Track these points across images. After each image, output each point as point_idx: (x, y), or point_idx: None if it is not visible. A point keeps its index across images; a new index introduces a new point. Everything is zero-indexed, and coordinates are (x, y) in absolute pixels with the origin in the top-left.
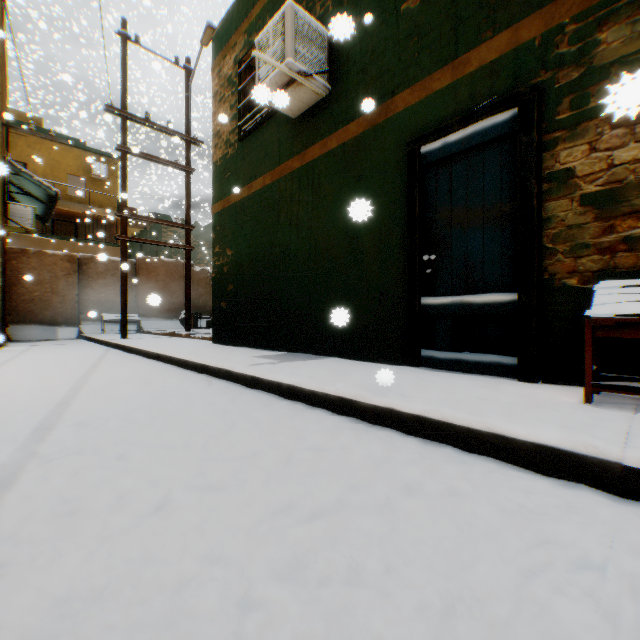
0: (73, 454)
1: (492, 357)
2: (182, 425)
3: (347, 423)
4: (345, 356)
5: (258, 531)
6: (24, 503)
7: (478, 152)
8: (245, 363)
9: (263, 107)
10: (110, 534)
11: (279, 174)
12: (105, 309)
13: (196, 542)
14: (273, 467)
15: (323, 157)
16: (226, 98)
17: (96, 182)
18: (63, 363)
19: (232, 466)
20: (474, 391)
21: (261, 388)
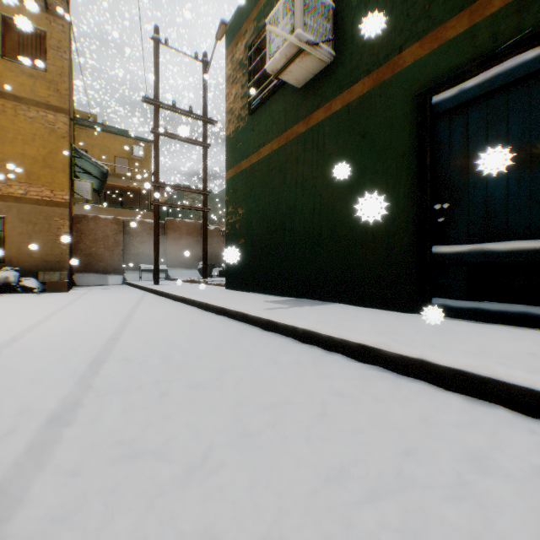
0: (121, 390)
1: (518, 307)
2: (212, 365)
3: (371, 371)
4: (349, 302)
5: (316, 507)
6: (79, 442)
7: (500, 95)
8: (259, 307)
9: (273, 80)
10: (158, 492)
11: (285, 139)
12: (142, 261)
13: (250, 516)
14: (310, 419)
15: (327, 119)
16: (238, 79)
17: (135, 162)
18: (112, 304)
19: (268, 415)
20: (511, 344)
21: (276, 331)
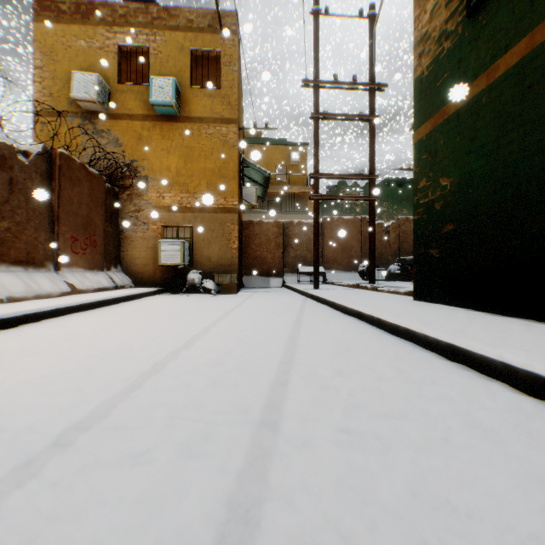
0: None
1: None
2: None
3: None
4: None
5: None
6: None
7: None
8: None
9: None
10: None
11: None
12: (299, 263)
13: None
14: None
15: None
16: None
17: (292, 167)
18: (272, 313)
19: None
20: None
21: None
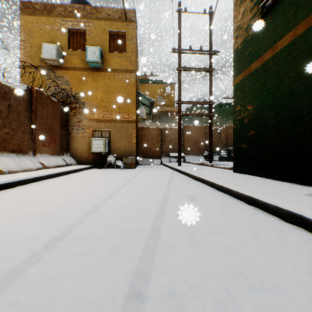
0: None
1: None
2: None
3: None
4: None
5: None
6: None
7: None
8: None
9: None
10: None
11: None
12: (170, 151)
13: None
14: None
15: None
16: None
17: (166, 96)
18: (155, 179)
19: None
20: None
21: None
